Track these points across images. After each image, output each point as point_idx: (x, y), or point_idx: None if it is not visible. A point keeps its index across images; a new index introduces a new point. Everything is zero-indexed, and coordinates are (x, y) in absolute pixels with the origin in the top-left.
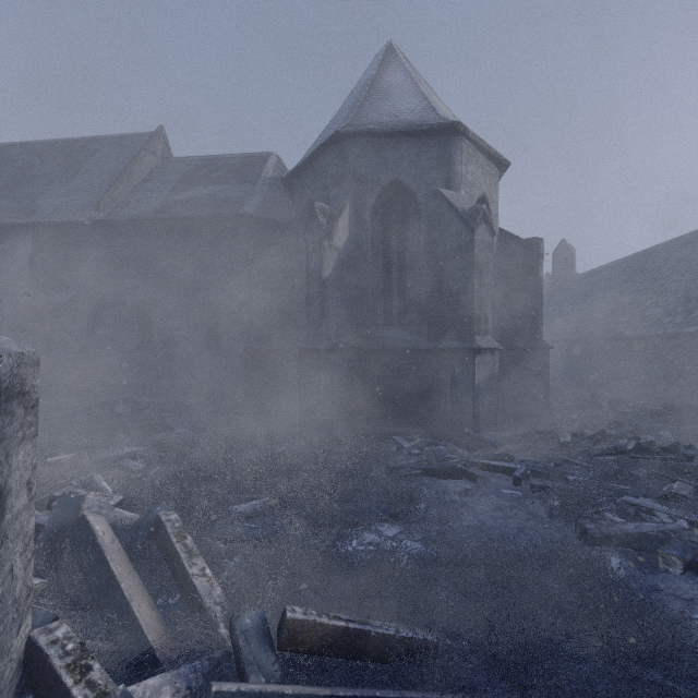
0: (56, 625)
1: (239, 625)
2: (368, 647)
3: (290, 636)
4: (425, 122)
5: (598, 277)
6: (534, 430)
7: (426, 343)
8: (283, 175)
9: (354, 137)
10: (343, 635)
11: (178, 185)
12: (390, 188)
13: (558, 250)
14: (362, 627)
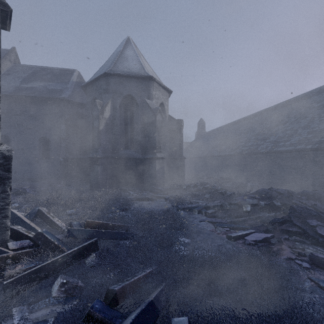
0: (17, 226)
1: (73, 223)
2: (108, 227)
3: (87, 224)
4: (140, 74)
5: (211, 133)
6: (176, 185)
7: (141, 156)
8: (81, 81)
9: (113, 75)
10: (102, 224)
11: (25, 79)
12: (127, 96)
13: (199, 122)
14: (107, 222)
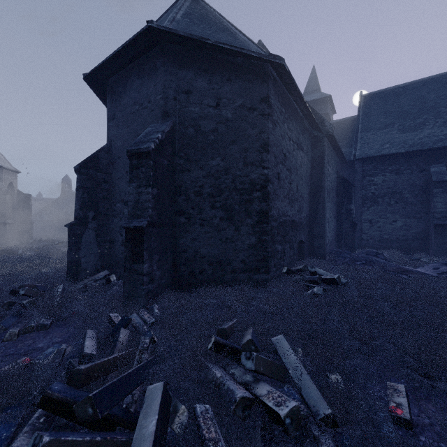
0: None
1: None
2: None
3: None
4: None
5: None
6: (24, 241)
7: None
8: None
9: None
10: None
11: None
12: None
13: (64, 179)
14: None
